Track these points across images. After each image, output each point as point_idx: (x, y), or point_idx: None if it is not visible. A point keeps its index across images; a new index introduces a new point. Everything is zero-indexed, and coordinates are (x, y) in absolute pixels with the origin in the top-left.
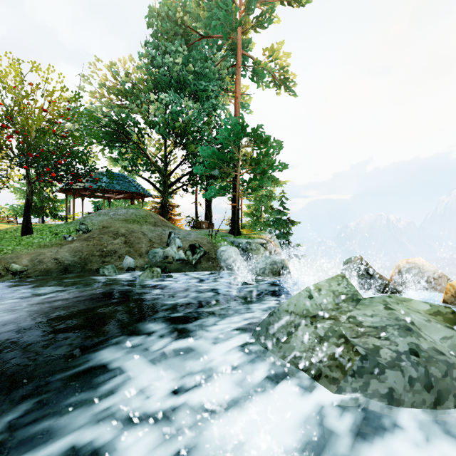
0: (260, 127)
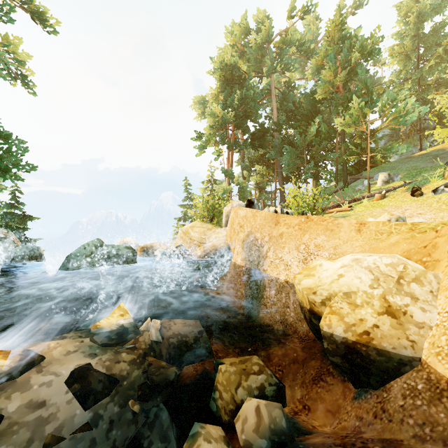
0: None
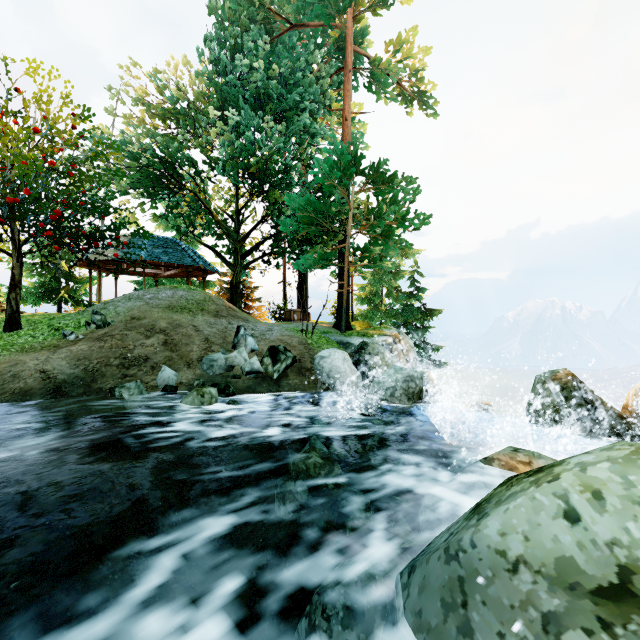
0: (382, 162)
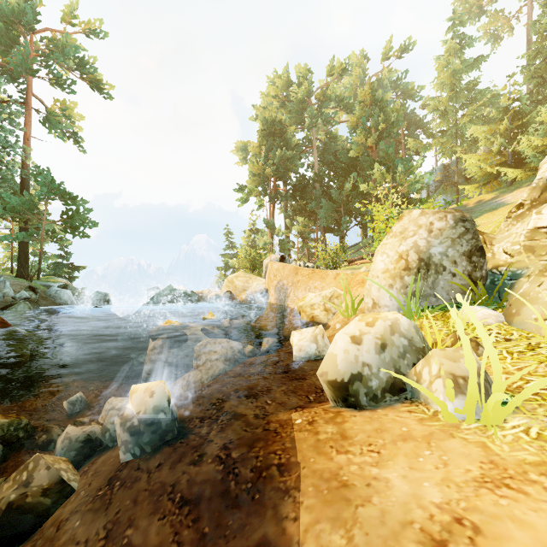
0: (62, 182)
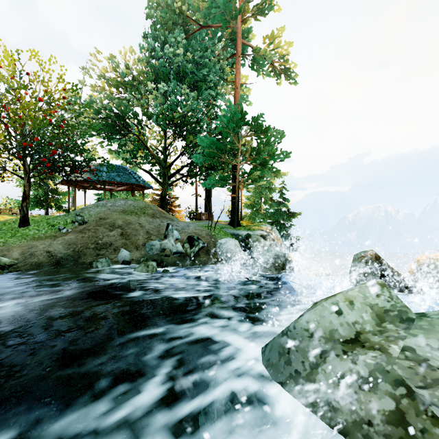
0: (260, 117)
